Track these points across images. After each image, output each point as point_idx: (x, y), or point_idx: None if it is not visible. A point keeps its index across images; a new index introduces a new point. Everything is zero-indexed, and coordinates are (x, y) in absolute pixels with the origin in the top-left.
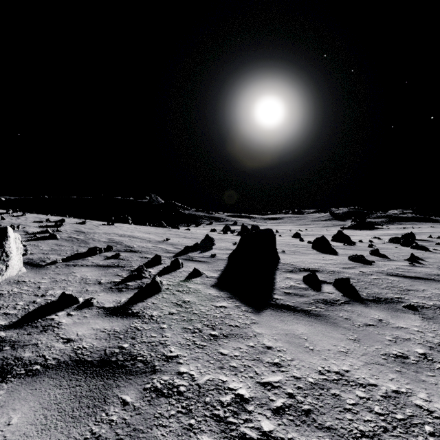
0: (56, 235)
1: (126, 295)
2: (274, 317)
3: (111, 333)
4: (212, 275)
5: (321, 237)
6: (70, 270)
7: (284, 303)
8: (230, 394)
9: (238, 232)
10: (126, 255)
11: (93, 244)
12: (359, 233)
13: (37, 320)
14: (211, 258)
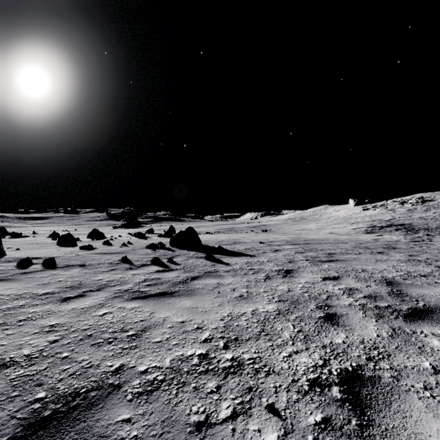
0: None
1: None
2: None
3: None
4: None
5: (67, 234)
6: None
7: None
8: None
9: None
10: None
11: None
12: (124, 231)
13: None
14: None
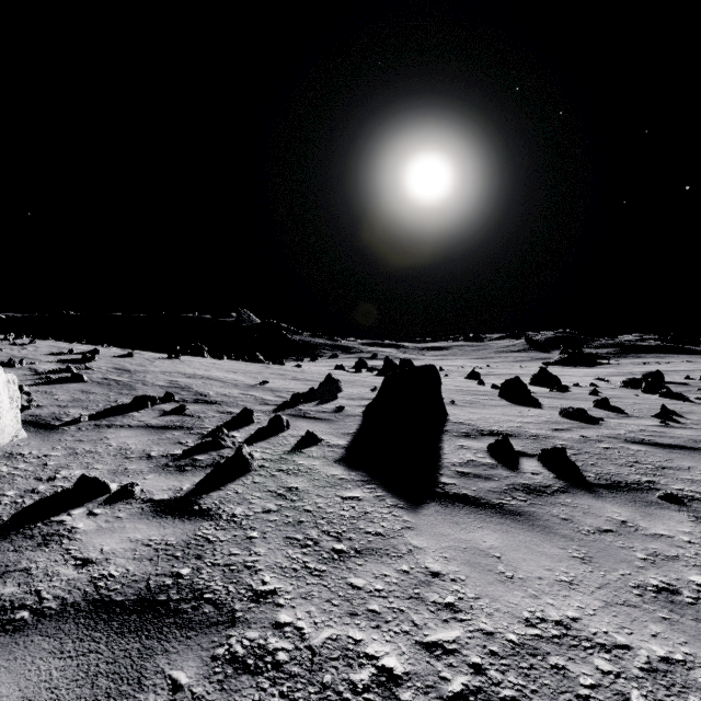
0: (83, 375)
1: (191, 479)
2: (443, 518)
3: (160, 547)
4: (336, 442)
5: (514, 379)
6: (101, 434)
7: (458, 491)
8: (369, 668)
9: (380, 371)
10: (197, 408)
11: (143, 390)
12: (573, 372)
13: (35, 524)
14: (335, 414)
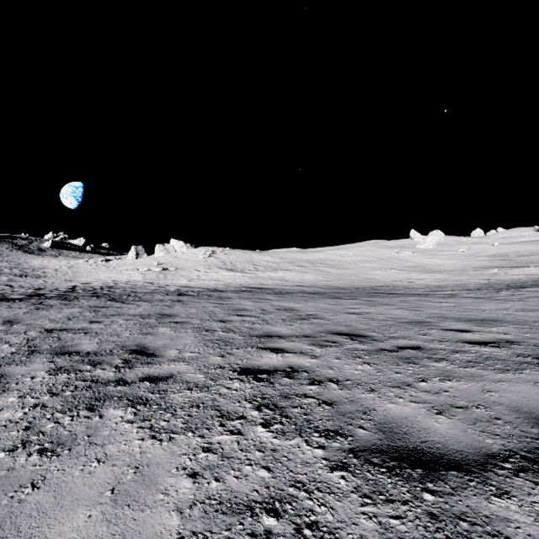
0: None
1: None
2: None
3: None
4: None
5: None
6: None
7: None
8: (273, 428)
9: None
10: None
11: None
12: None
13: None
14: None
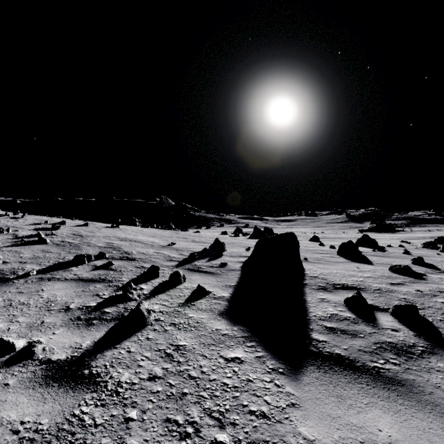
0: (46, 239)
1: (93, 334)
2: (325, 389)
3: (27, 436)
4: (221, 294)
5: (348, 242)
6: (40, 287)
7: (331, 351)
8: None
9: (251, 235)
10: (120, 264)
11: (86, 250)
12: (382, 236)
13: None
14: (221, 268)
